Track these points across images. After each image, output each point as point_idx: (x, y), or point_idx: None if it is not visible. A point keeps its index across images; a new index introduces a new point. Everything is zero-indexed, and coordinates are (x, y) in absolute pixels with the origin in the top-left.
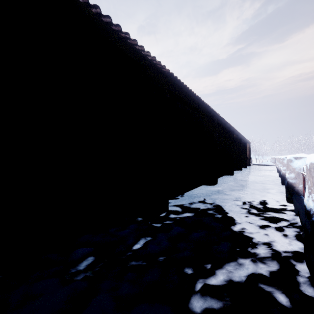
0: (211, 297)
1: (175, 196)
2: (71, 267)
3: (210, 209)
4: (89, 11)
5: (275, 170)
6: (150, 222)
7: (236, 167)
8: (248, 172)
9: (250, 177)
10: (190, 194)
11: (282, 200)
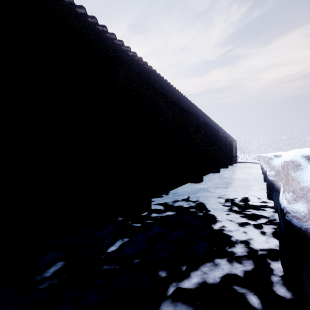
0: (182, 302)
1: (160, 194)
2: (37, 274)
3: (193, 207)
4: (60, 0)
5: (259, 167)
6: (131, 221)
7: (222, 164)
8: (234, 170)
9: (235, 175)
10: (175, 191)
11: (263, 197)
